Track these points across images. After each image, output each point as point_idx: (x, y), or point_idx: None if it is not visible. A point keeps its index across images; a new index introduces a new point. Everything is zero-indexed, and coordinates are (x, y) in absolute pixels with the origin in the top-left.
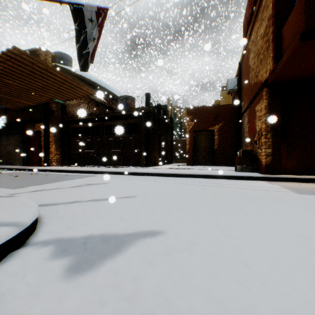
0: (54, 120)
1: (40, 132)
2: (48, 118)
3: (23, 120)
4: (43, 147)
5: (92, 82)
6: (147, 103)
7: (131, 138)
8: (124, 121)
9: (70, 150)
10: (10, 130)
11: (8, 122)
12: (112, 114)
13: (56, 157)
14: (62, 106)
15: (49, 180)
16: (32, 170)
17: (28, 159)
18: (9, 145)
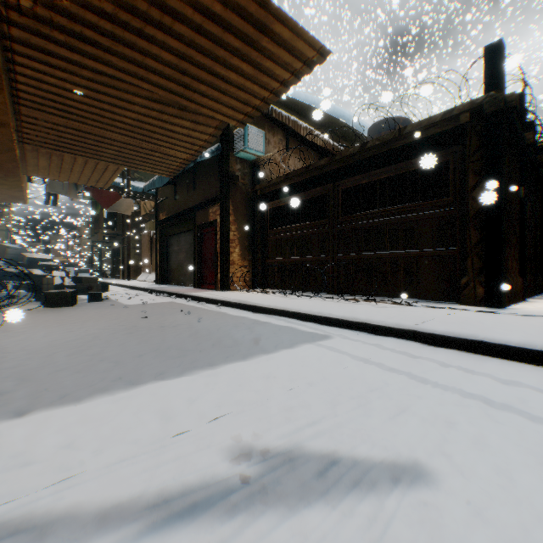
0: (237, 197)
1: (214, 223)
2: (226, 194)
3: (194, 205)
4: (219, 253)
5: (310, 111)
6: (494, 80)
7: (421, 213)
8: (398, 168)
9: (265, 258)
10: (180, 225)
11: (177, 212)
12: (360, 156)
13: (242, 273)
14: (252, 166)
15: (173, 355)
16: (196, 299)
17: (199, 275)
18: (179, 252)
